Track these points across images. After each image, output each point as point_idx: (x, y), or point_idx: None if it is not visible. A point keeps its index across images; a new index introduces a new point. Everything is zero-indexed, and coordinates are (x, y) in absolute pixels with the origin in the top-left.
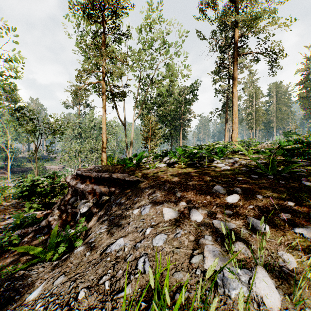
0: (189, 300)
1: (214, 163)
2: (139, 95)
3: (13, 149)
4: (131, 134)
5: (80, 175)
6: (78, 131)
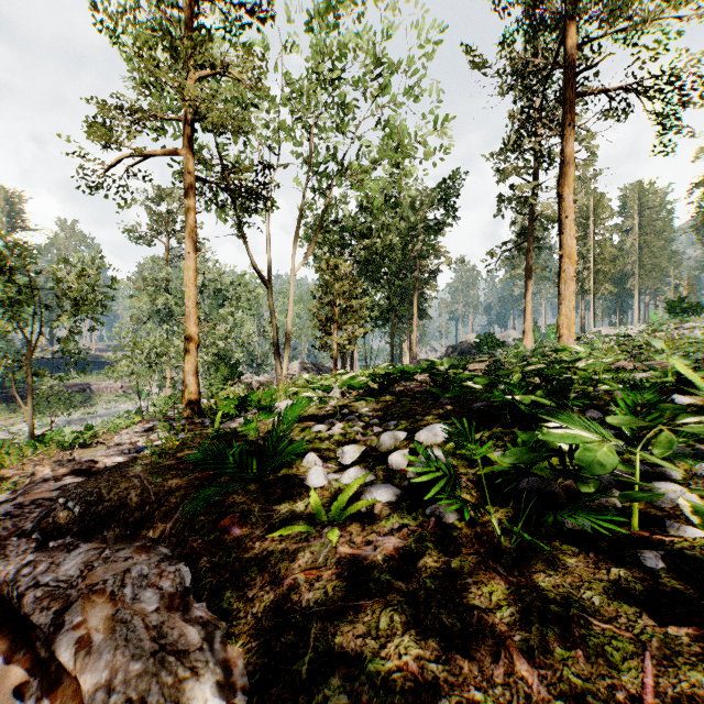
0: None
1: (662, 505)
2: (311, 209)
3: (7, 343)
4: (288, 311)
5: None
6: (162, 299)
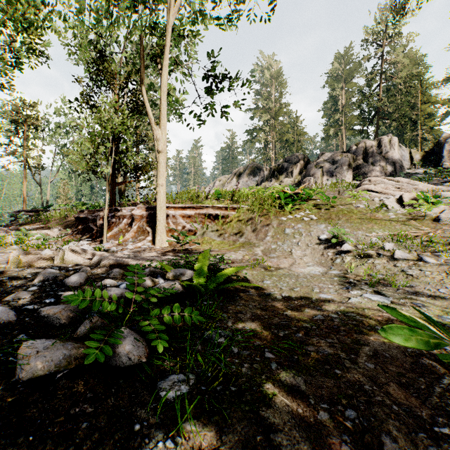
0: (51, 213)
1: None
2: None
3: None
4: (48, 193)
5: (22, 210)
6: None
